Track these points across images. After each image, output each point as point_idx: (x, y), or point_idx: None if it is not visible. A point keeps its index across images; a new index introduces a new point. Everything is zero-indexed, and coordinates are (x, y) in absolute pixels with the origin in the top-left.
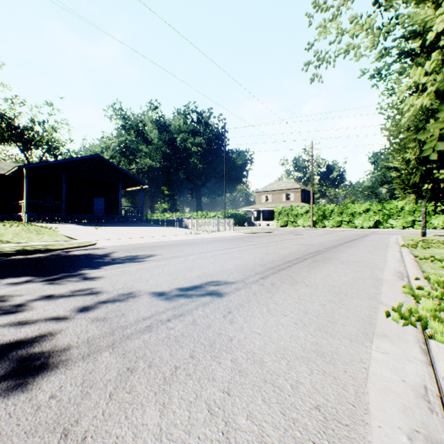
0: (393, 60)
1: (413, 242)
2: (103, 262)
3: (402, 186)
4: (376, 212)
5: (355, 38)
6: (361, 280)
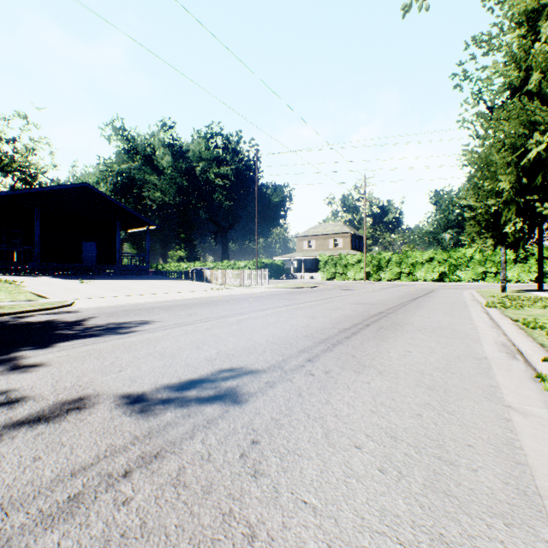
0: (483, 53)
1: (496, 299)
2: (64, 335)
3: (478, 229)
4: (441, 262)
5: None
6: (457, 361)
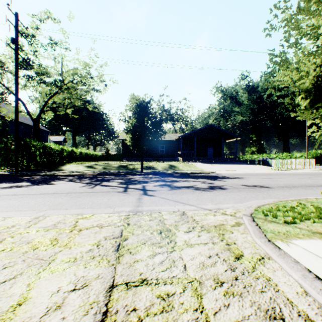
0: None
1: None
2: (223, 178)
3: None
4: None
5: (305, 113)
6: None
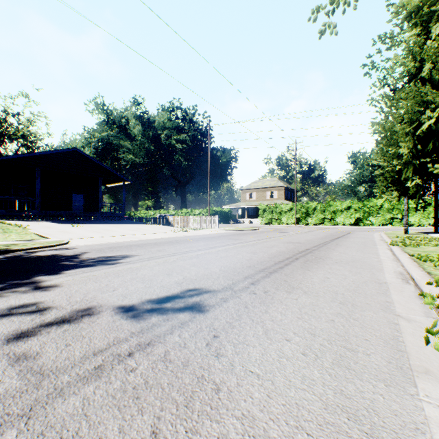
0: (387, 48)
1: (399, 239)
2: (67, 265)
3: (386, 184)
4: (357, 210)
5: None
6: (364, 284)
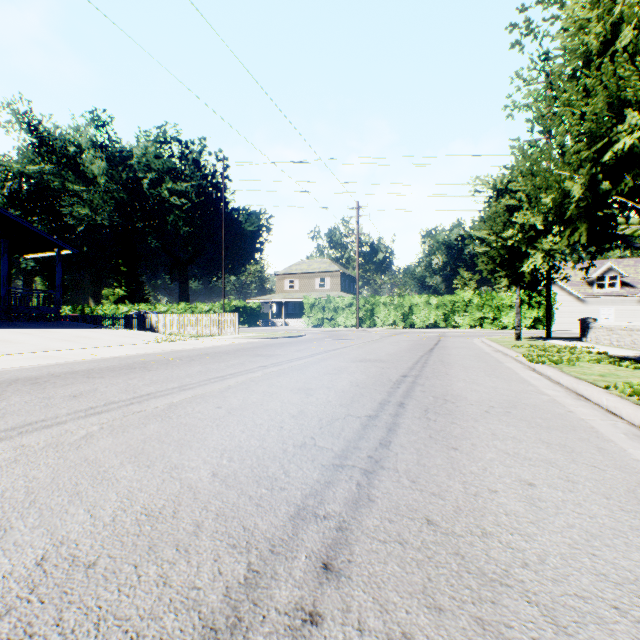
0: None
1: (526, 350)
2: None
3: (492, 267)
4: (439, 306)
5: None
6: None
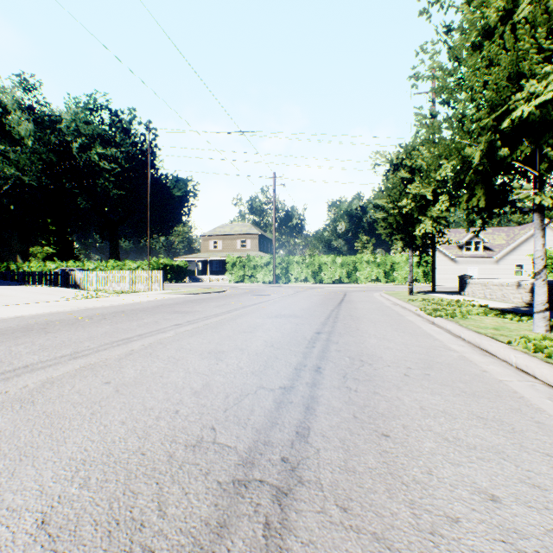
0: None
1: (421, 304)
2: None
3: (390, 231)
4: (344, 265)
5: None
6: None
